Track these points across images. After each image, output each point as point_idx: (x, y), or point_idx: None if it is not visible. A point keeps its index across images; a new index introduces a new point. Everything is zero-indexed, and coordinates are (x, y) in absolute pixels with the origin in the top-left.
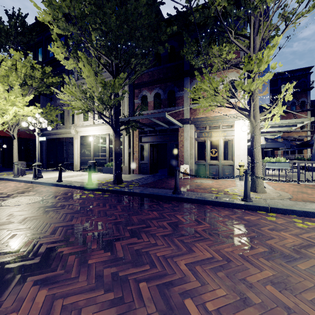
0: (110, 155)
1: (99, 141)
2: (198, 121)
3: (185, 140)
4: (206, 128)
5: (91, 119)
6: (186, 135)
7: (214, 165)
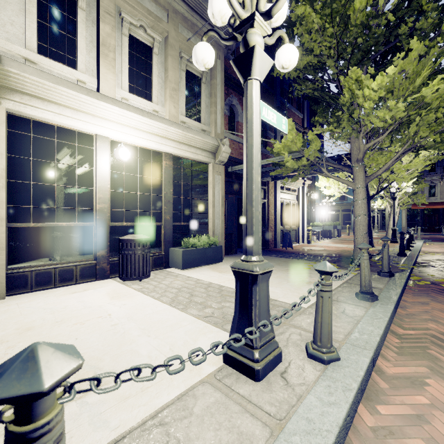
0: (175, 215)
1: (136, 170)
2: None
3: (278, 200)
4: (284, 188)
5: (109, 77)
6: (278, 192)
7: (287, 231)
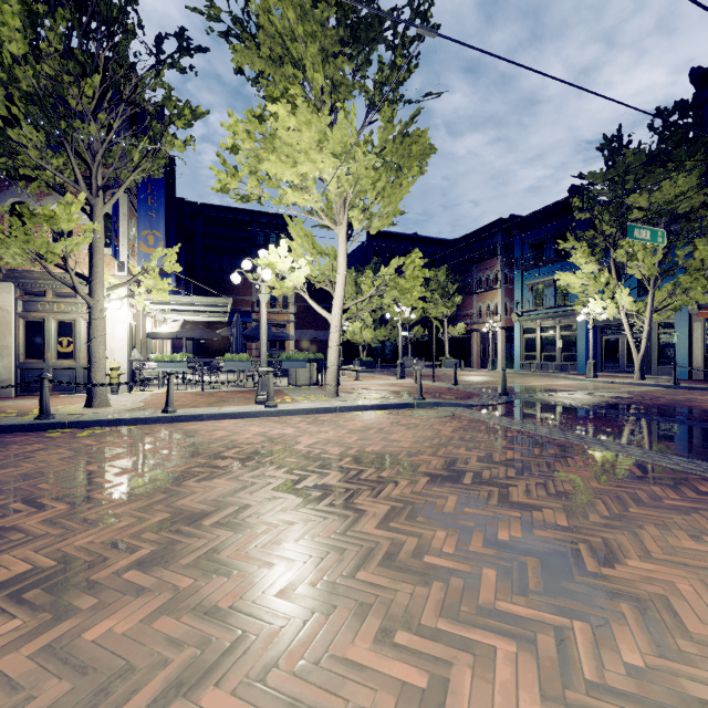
0: None
1: None
2: (25, 277)
3: None
4: (48, 294)
5: None
6: None
7: (66, 369)
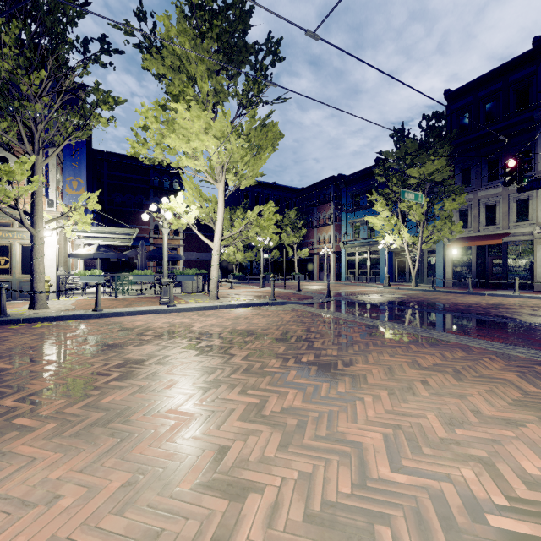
0: None
1: None
2: None
3: None
4: None
5: None
6: None
7: (3, 282)
